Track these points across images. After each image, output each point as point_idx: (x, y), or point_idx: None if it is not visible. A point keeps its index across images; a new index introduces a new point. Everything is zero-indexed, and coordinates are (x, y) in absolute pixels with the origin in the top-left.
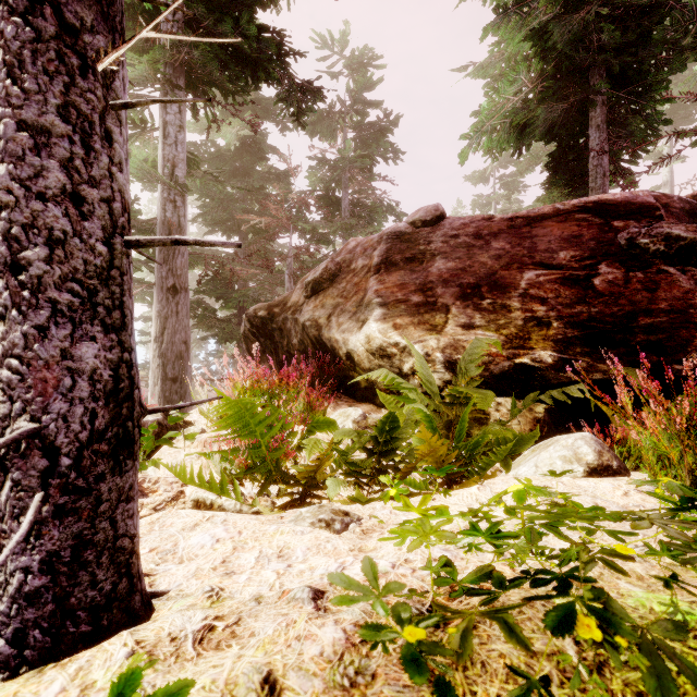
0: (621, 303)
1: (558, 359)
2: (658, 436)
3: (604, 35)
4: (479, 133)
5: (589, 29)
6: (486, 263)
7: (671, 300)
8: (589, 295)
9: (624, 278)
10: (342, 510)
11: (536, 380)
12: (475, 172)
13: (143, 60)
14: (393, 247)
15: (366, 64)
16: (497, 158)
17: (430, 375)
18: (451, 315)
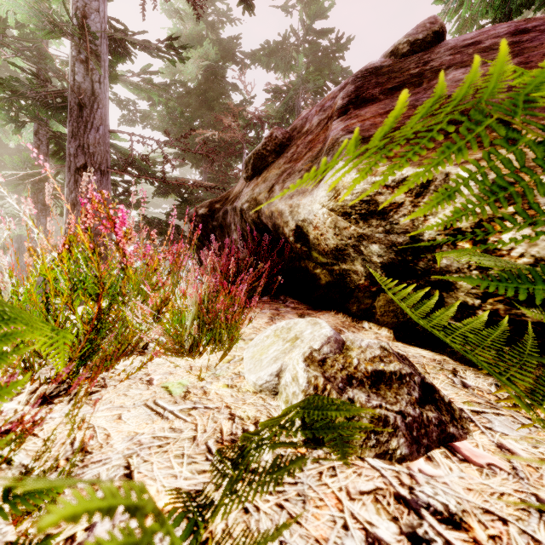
0: None
1: None
2: None
3: None
4: None
5: None
6: None
7: None
8: None
9: None
10: None
11: None
12: None
13: None
14: (366, 83)
15: None
16: None
17: None
18: None
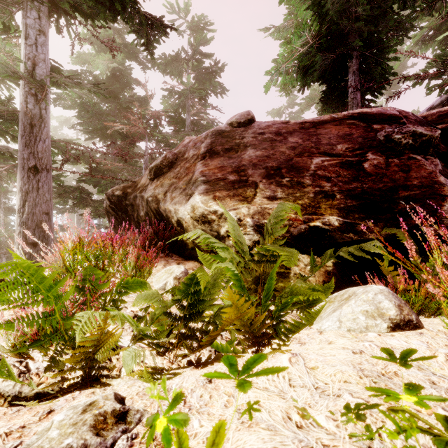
0: (385, 180)
1: (342, 223)
2: None
3: (359, 8)
4: (278, 71)
5: (350, 3)
6: (284, 152)
7: (420, 178)
8: (361, 175)
9: (385, 163)
10: (118, 409)
11: (326, 240)
12: (274, 109)
13: None
14: (216, 141)
15: (202, 28)
16: (288, 93)
17: (241, 235)
18: (259, 189)
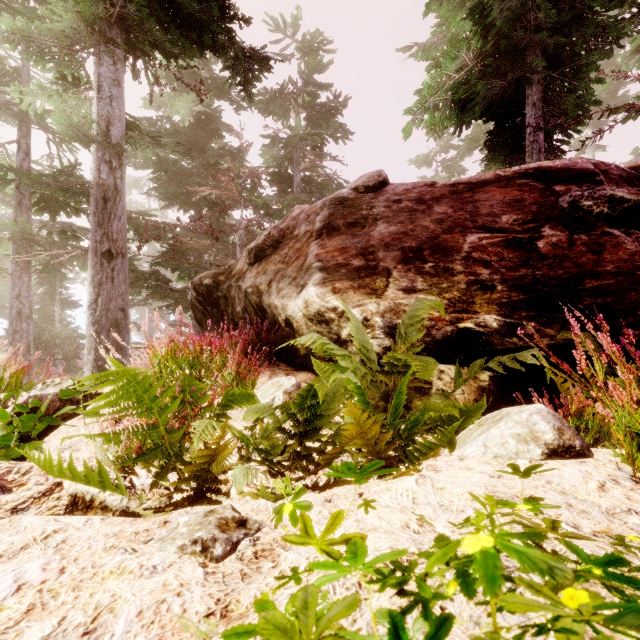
0: (566, 265)
1: (503, 324)
2: (630, 410)
3: (541, 13)
4: (422, 108)
5: (527, 8)
6: (428, 226)
7: (617, 262)
8: (533, 258)
9: (568, 240)
10: (238, 517)
11: (480, 346)
12: (419, 156)
13: (69, 7)
14: (336, 212)
15: (317, 48)
16: (439, 136)
17: (367, 340)
18: (392, 278)
